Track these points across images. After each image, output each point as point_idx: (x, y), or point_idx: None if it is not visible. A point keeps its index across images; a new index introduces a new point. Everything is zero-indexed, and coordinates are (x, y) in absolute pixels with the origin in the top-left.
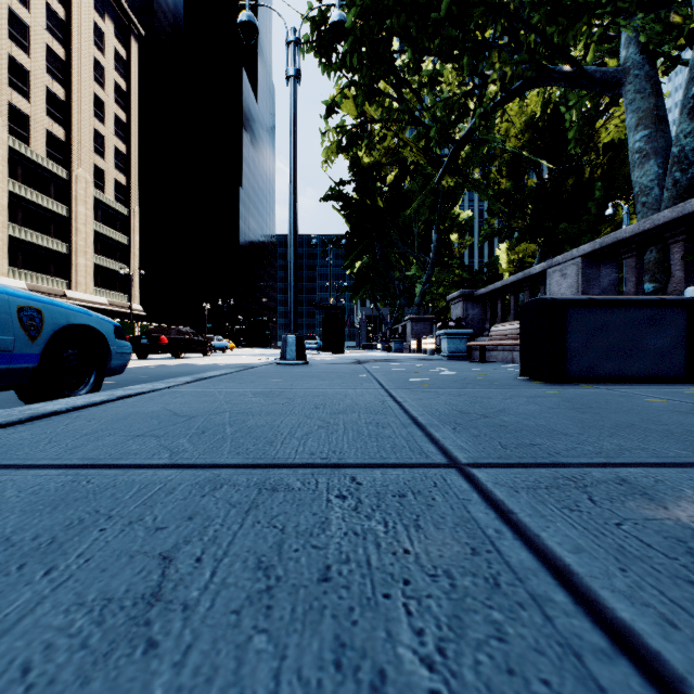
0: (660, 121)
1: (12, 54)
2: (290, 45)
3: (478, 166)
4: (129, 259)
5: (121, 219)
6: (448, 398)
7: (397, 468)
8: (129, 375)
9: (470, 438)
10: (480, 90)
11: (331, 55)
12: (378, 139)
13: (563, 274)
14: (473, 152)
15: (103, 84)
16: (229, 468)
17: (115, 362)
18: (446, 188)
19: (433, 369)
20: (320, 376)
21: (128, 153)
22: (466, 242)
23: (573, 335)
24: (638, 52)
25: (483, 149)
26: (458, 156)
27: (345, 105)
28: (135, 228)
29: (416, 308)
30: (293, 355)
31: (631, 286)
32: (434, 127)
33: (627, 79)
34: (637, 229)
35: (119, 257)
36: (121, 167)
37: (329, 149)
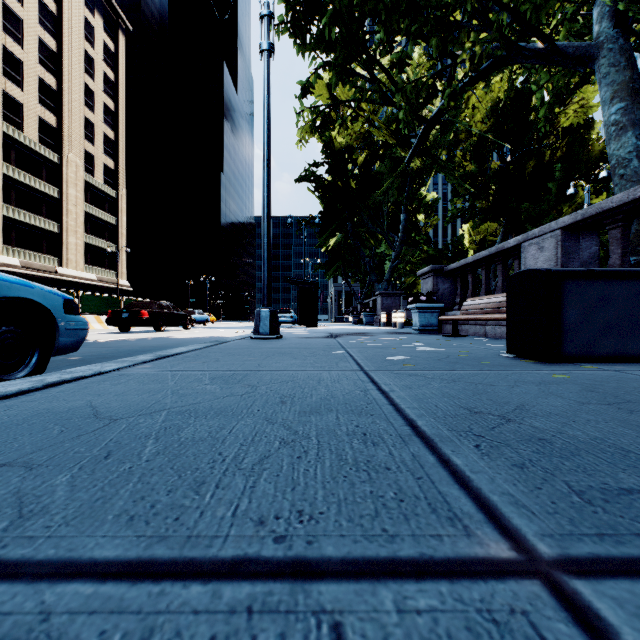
0: (637, 94)
1: (6, 45)
2: (263, 19)
3: (444, 149)
4: (117, 238)
5: (110, 201)
6: (442, 385)
7: (424, 582)
8: (100, 350)
9: (513, 472)
10: (450, 71)
11: (305, 37)
12: (351, 119)
13: (540, 248)
14: (441, 133)
15: (93, 74)
16: (84, 582)
17: (65, 340)
18: (413, 170)
19: (408, 344)
20: (292, 353)
21: (116, 139)
22: (433, 221)
23: (569, 310)
24: (611, 26)
25: (450, 131)
26: (427, 136)
27: (318, 93)
28: (122, 209)
29: (386, 284)
30: (266, 329)
31: (616, 259)
32: (405, 107)
33: (600, 53)
34: (625, 198)
35: (108, 236)
36: (110, 152)
37: (303, 129)
